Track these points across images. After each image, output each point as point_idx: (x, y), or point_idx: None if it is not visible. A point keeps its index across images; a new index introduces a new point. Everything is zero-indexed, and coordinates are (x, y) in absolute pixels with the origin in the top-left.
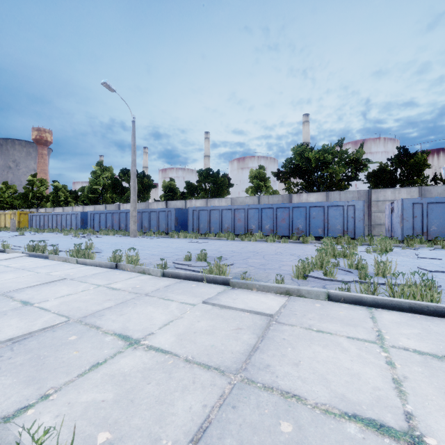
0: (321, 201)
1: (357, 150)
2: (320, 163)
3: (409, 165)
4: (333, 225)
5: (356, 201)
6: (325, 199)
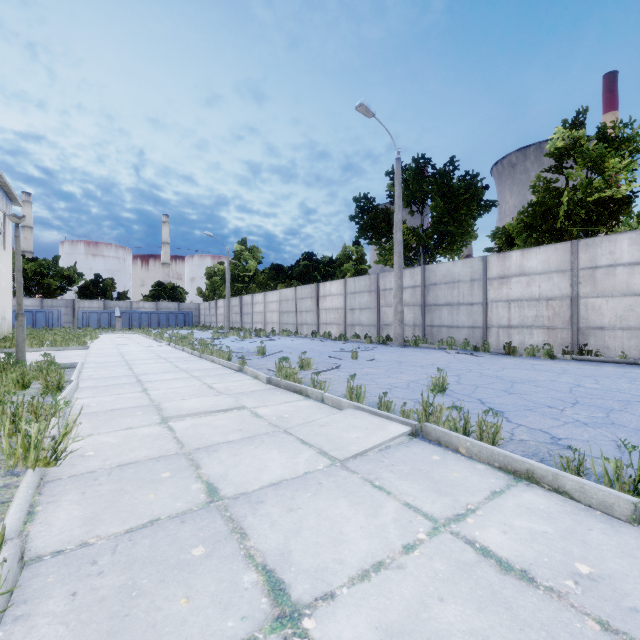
0: (31, 309)
1: (72, 267)
2: (37, 273)
3: (102, 286)
4: (40, 323)
5: (54, 310)
6: (40, 303)
